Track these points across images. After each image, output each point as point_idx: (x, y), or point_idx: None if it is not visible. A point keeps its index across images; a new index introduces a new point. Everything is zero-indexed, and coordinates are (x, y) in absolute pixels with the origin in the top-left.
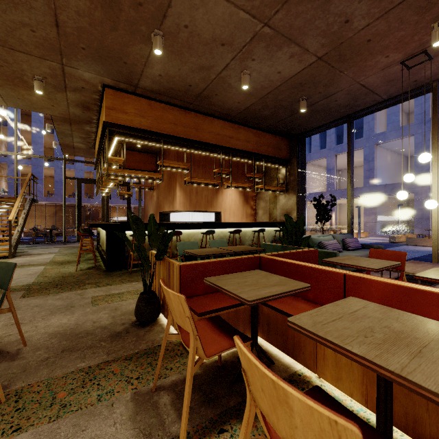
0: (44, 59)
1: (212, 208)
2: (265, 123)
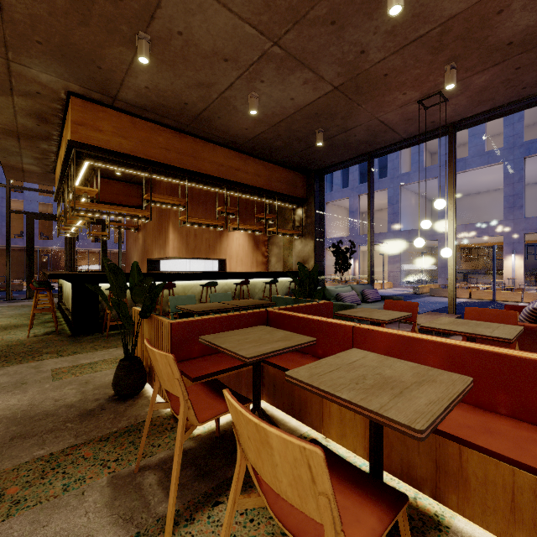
0: None
1: (215, 255)
2: (278, 155)
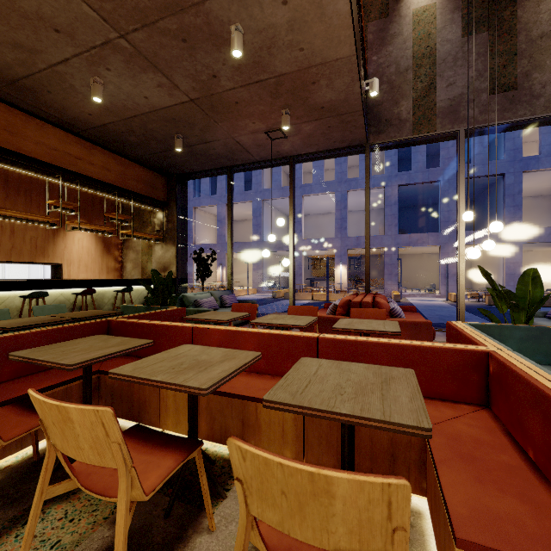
0: None
1: (45, 259)
2: (133, 151)
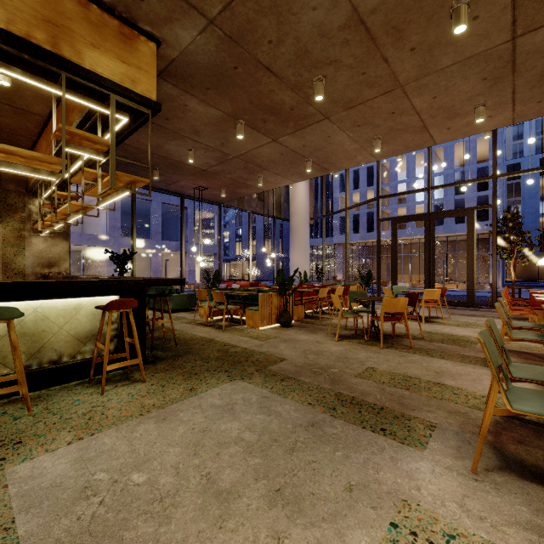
0: (226, 5)
1: None
2: None
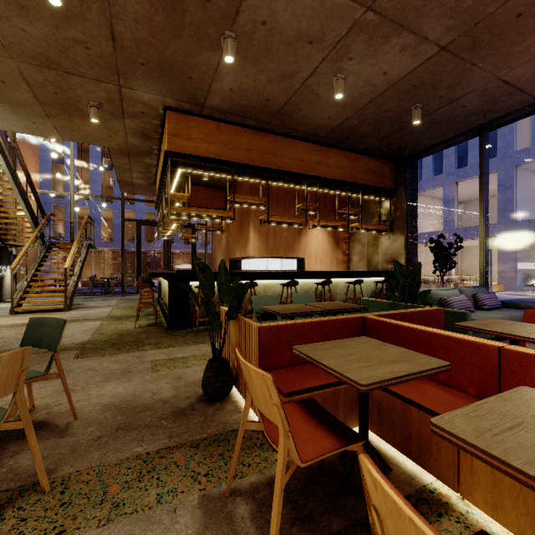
0: (99, 81)
1: (293, 254)
2: (362, 143)
